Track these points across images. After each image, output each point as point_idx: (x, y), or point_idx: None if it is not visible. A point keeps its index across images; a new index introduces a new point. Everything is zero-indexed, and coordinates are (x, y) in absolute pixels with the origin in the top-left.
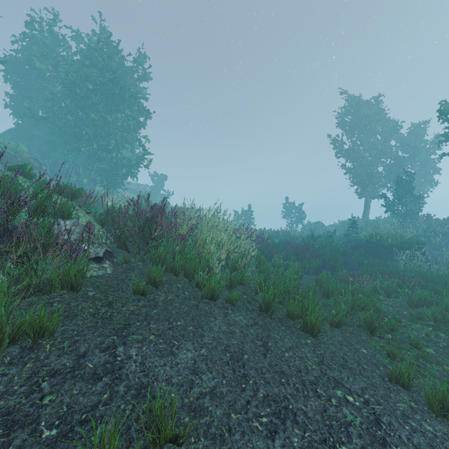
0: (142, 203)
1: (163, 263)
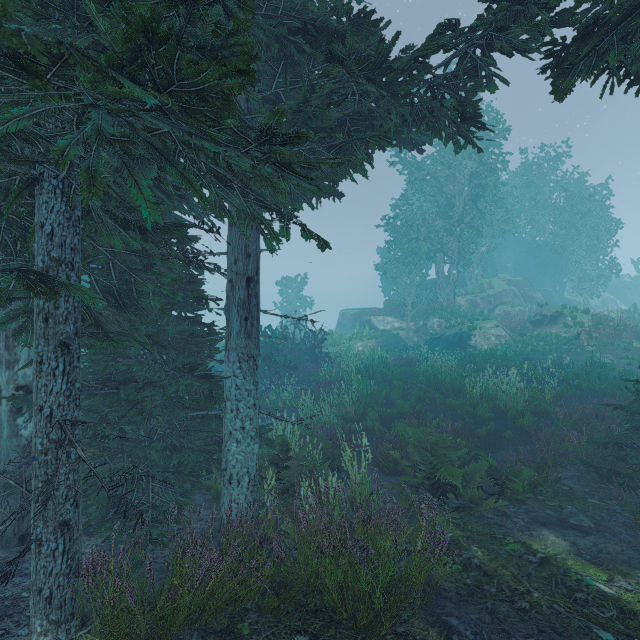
0: (629, 311)
1: None
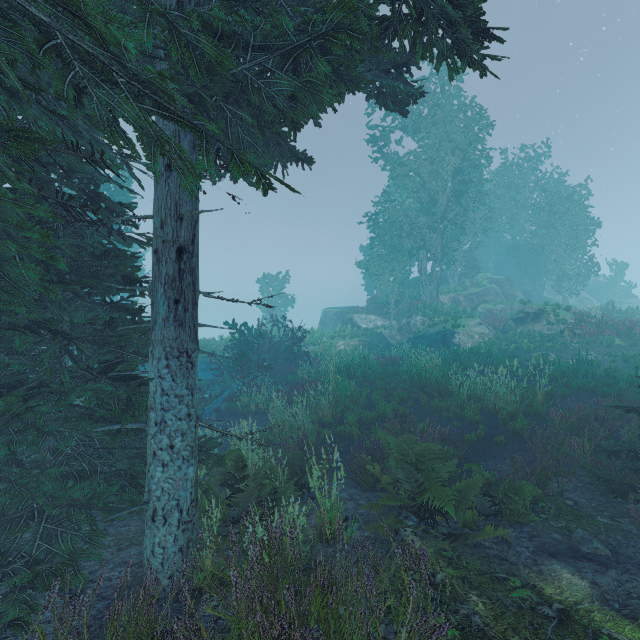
0: (607, 309)
1: (636, 342)
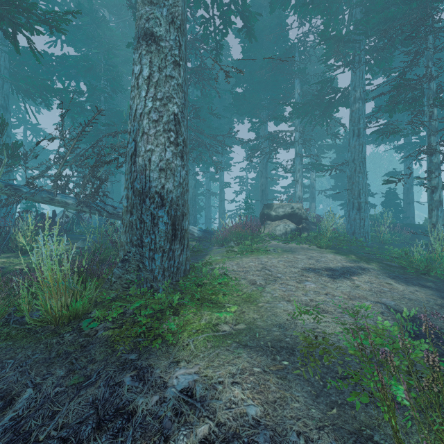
0: None
1: None
